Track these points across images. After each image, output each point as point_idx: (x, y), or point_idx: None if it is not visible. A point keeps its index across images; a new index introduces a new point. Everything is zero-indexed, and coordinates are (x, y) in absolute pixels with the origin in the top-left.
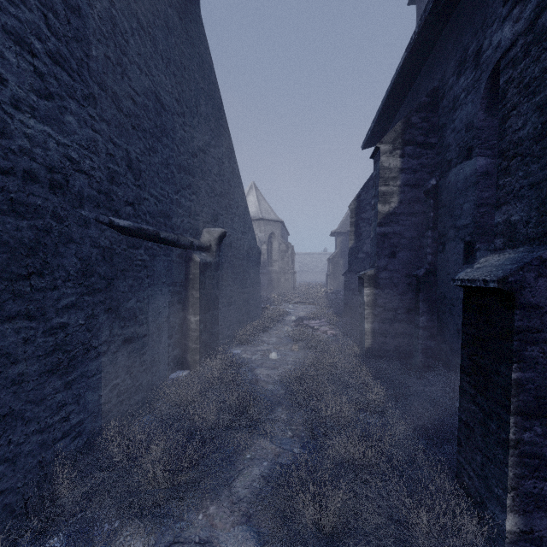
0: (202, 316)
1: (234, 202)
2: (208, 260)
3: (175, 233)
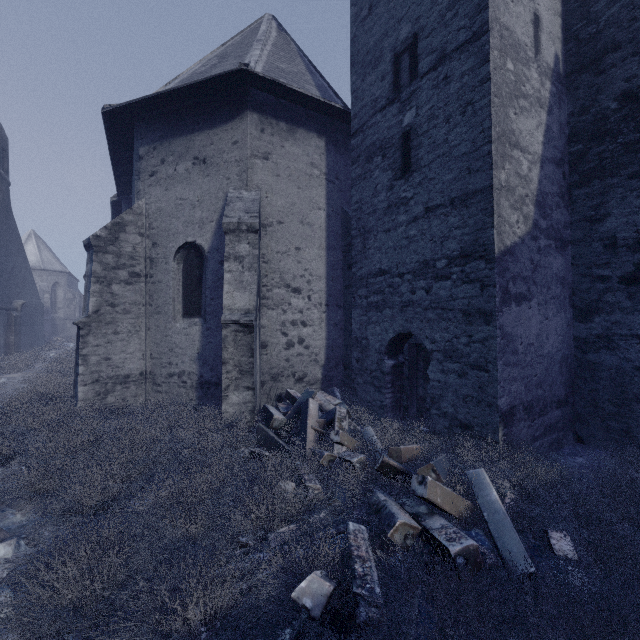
0: (16, 337)
1: (27, 283)
2: (17, 314)
3: (5, 305)
